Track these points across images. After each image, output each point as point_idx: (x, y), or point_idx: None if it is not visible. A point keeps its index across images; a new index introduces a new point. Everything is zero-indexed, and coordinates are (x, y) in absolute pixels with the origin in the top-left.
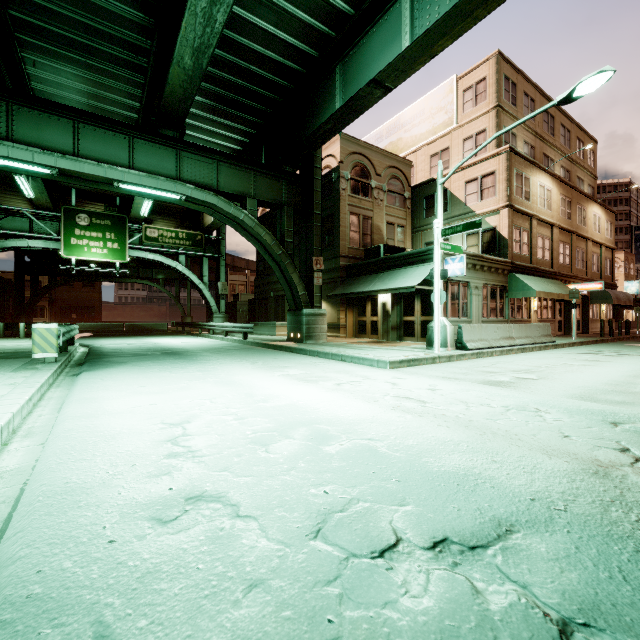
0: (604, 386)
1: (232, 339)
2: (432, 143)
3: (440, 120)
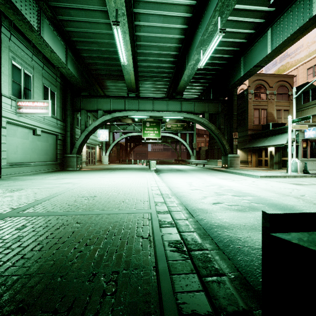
0: None
1: (199, 166)
2: (308, 62)
3: (313, 48)
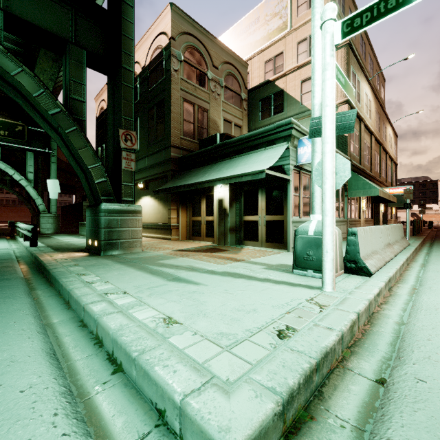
0: None
1: (23, 245)
2: (267, 49)
3: (275, 25)
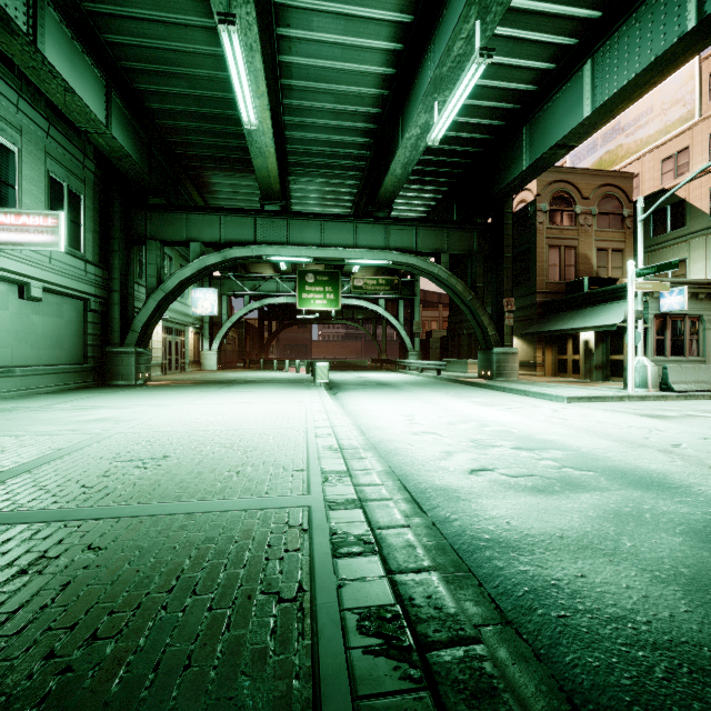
0: None
1: (427, 375)
2: (664, 145)
3: (675, 115)
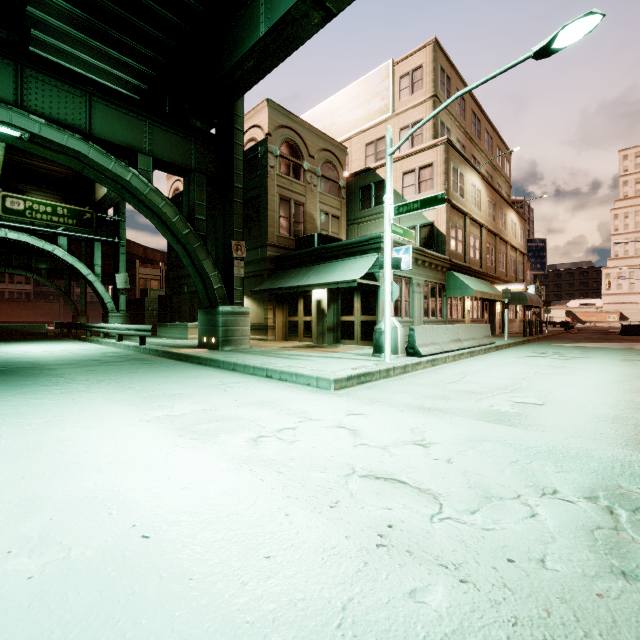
0: None
1: (126, 345)
2: (368, 130)
3: (376, 106)
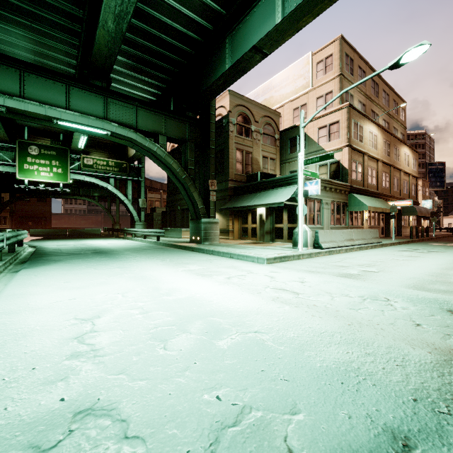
0: (428, 277)
1: (149, 241)
2: (294, 100)
3: (300, 84)
